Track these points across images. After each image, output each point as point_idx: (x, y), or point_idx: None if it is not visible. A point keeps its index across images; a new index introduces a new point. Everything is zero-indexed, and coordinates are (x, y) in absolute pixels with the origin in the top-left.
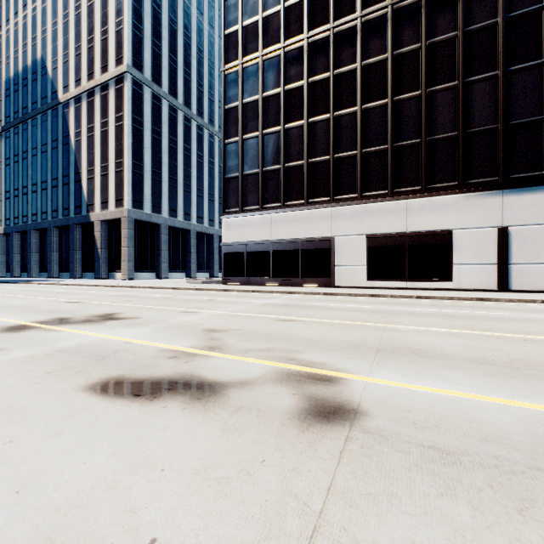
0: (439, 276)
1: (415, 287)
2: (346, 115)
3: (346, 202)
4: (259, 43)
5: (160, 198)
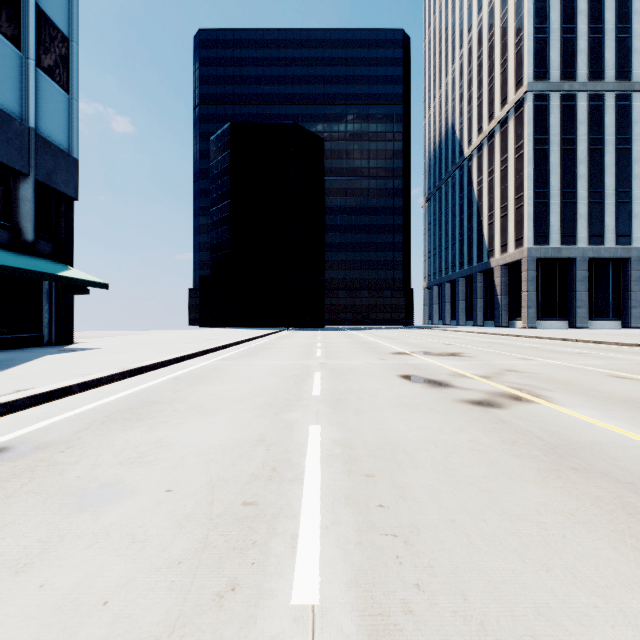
0: None
1: None
2: None
3: None
4: None
5: (573, 224)
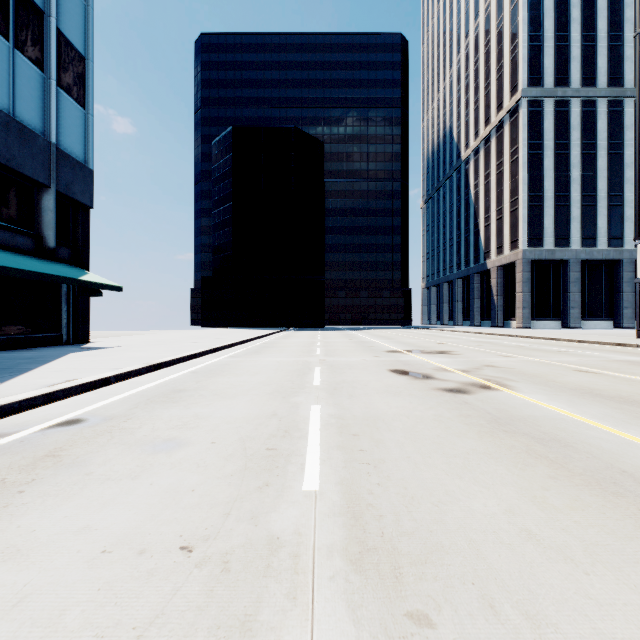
0: None
1: None
2: None
3: None
4: None
5: (566, 227)
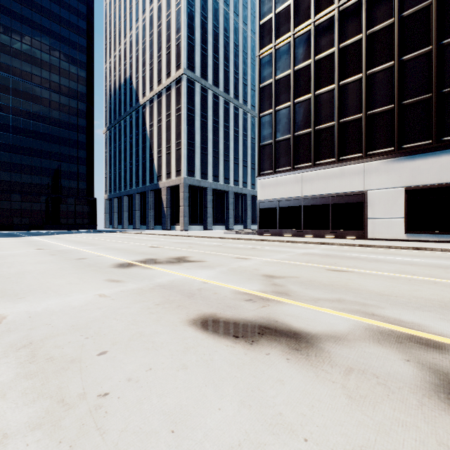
0: None
1: None
2: (380, 71)
3: (380, 156)
4: (291, 24)
5: (206, 167)
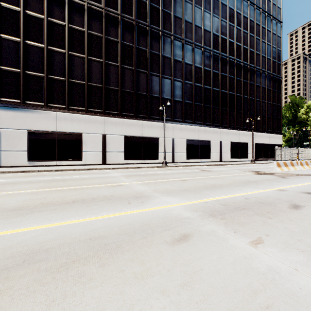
0: (75, 158)
1: (62, 164)
2: (10, 40)
3: (10, 104)
4: None
5: None
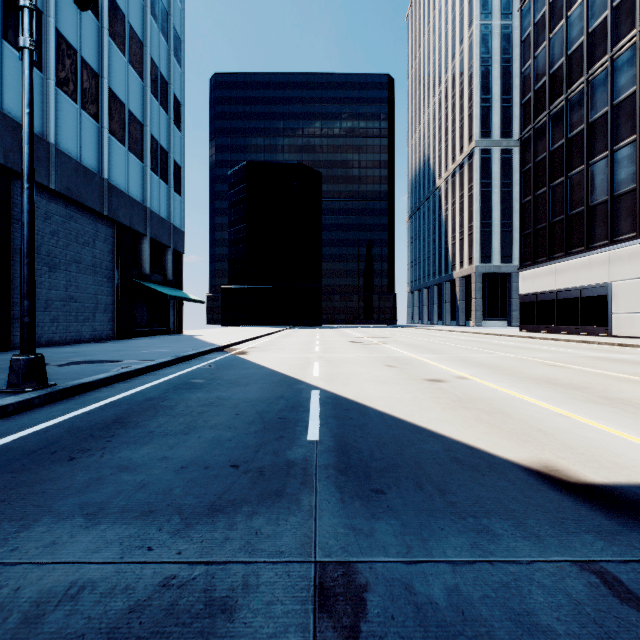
0: None
1: None
2: (624, 146)
3: (623, 244)
4: (546, 103)
5: (510, 248)
